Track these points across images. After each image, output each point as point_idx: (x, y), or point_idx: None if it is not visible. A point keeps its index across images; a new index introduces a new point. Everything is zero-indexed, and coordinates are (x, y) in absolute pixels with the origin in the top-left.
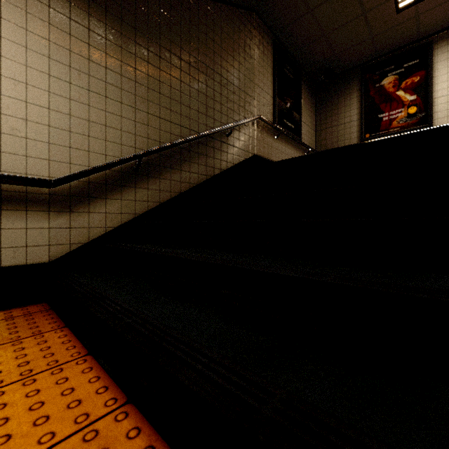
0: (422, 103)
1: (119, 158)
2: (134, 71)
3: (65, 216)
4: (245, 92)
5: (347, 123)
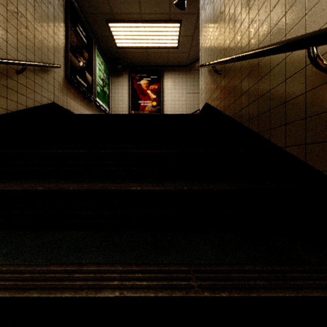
0: None
1: None
2: None
3: None
4: None
5: None
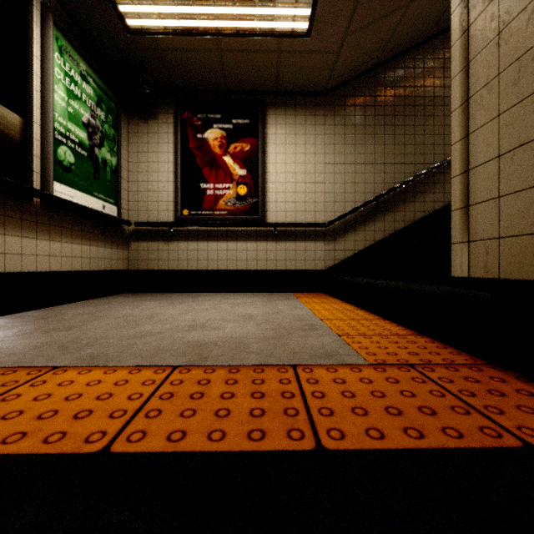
0: None
1: (363, 203)
2: (373, 137)
3: (332, 243)
4: None
5: None
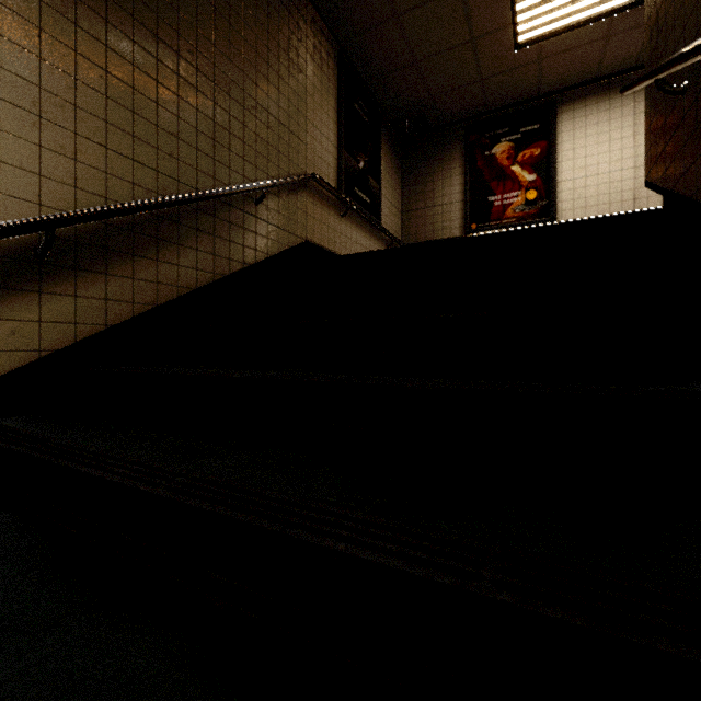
0: (544, 187)
1: None
2: (37, 35)
3: None
4: (289, 130)
5: (447, 204)
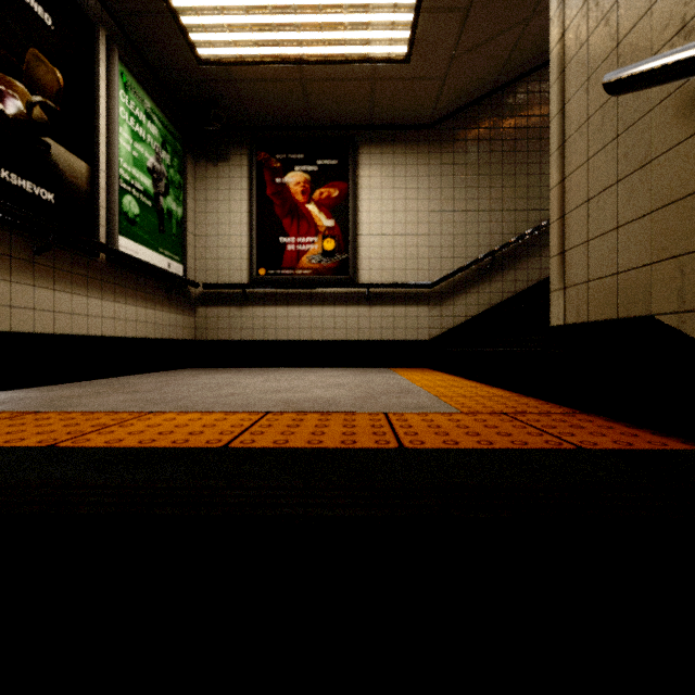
0: None
1: (475, 259)
2: (489, 179)
3: (438, 308)
4: None
5: None
